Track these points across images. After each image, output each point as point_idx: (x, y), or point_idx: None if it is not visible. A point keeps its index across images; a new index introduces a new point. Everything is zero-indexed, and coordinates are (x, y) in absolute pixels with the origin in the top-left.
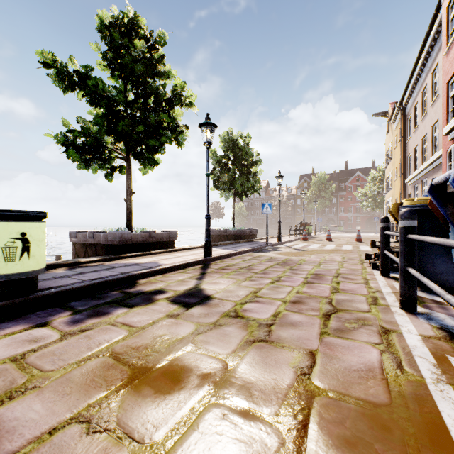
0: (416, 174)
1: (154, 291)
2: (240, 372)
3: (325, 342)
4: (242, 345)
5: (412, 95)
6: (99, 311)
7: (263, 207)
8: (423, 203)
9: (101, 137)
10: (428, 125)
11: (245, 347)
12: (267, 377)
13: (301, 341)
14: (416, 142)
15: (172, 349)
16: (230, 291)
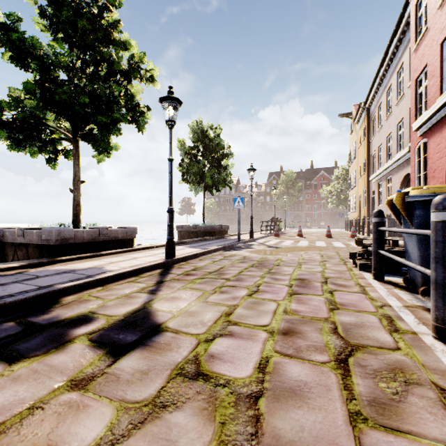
0: (381, 172)
1: (76, 318)
2: None
3: None
4: None
5: (376, 96)
6: None
7: (235, 201)
8: (437, 191)
9: (39, 112)
10: (393, 124)
11: None
12: None
13: None
14: (380, 141)
15: None
16: (192, 313)
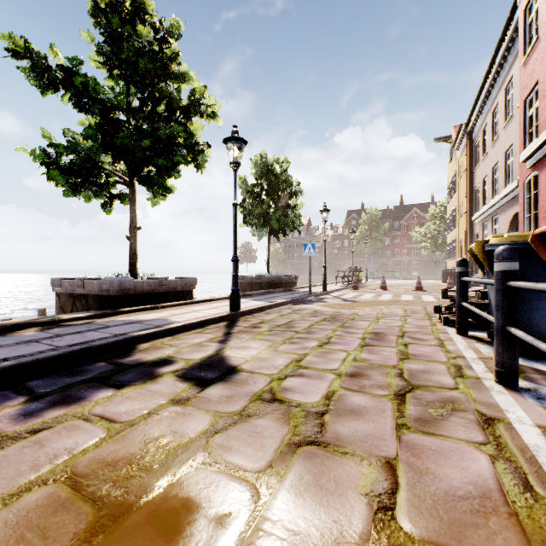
0: (486, 210)
1: (157, 360)
2: (279, 509)
3: (406, 444)
4: (282, 453)
5: (480, 116)
6: (70, 394)
7: (305, 248)
8: (516, 240)
9: (95, 155)
10: (500, 151)
11: (286, 457)
12: (324, 519)
13: (371, 442)
14: (484, 172)
15: (172, 463)
16: (263, 359)
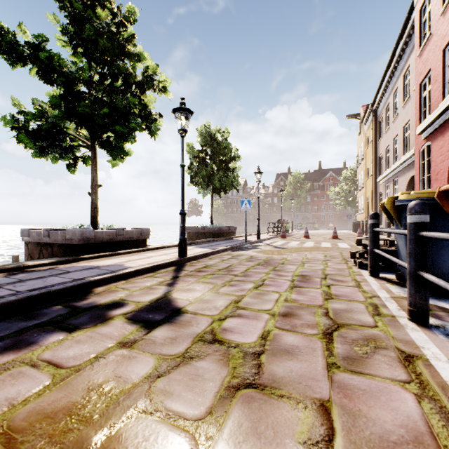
0: (388, 174)
1: (110, 303)
2: None
3: (337, 384)
4: (221, 397)
5: (383, 97)
6: (23, 339)
7: (242, 203)
8: (421, 196)
9: (61, 122)
10: (400, 126)
11: (225, 402)
12: None
13: (305, 383)
14: (387, 143)
15: (112, 413)
16: (206, 300)
